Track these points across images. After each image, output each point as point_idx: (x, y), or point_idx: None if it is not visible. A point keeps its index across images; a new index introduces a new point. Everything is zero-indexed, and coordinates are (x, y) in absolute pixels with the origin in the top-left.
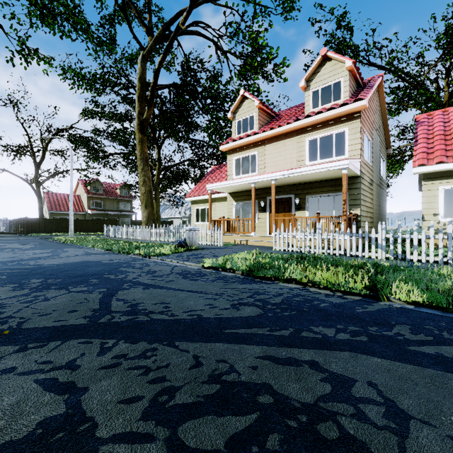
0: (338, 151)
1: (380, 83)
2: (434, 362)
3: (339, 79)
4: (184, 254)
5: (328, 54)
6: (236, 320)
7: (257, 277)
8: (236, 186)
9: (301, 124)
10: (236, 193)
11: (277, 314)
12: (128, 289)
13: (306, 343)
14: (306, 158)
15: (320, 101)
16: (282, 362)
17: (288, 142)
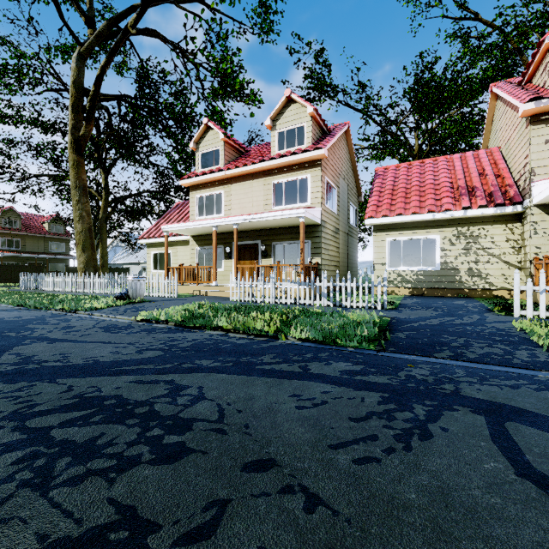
0: (302, 197)
1: (347, 131)
2: (262, 373)
3: (303, 124)
4: (122, 307)
5: (292, 96)
6: (131, 361)
7: (188, 327)
8: (197, 229)
9: (267, 166)
10: (199, 236)
11: (175, 354)
12: (28, 344)
13: (178, 371)
14: (272, 202)
15: (286, 144)
16: (145, 383)
17: (255, 183)
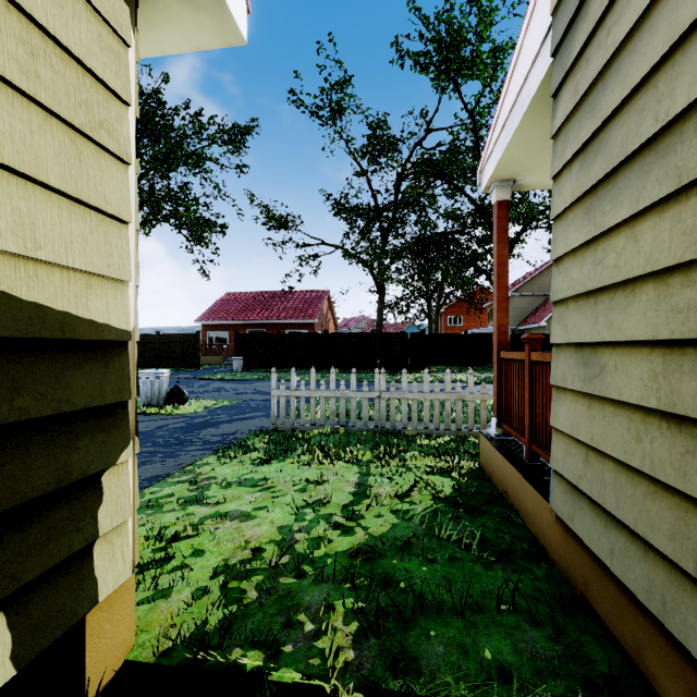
0: None
1: None
2: None
3: None
4: None
5: None
6: None
7: None
8: None
9: None
10: None
11: None
12: None
13: None
14: None
15: None
16: None
17: None
